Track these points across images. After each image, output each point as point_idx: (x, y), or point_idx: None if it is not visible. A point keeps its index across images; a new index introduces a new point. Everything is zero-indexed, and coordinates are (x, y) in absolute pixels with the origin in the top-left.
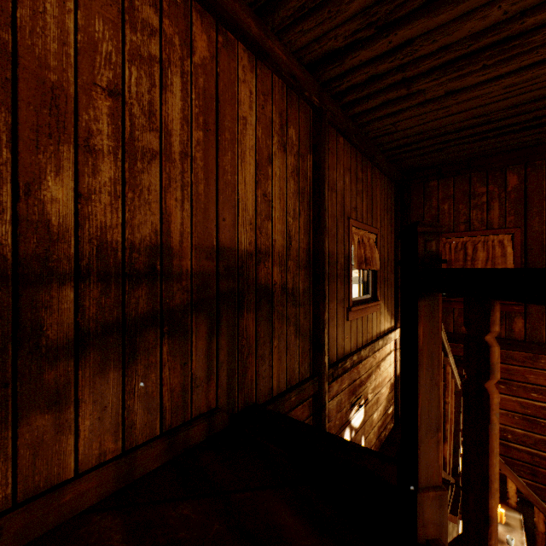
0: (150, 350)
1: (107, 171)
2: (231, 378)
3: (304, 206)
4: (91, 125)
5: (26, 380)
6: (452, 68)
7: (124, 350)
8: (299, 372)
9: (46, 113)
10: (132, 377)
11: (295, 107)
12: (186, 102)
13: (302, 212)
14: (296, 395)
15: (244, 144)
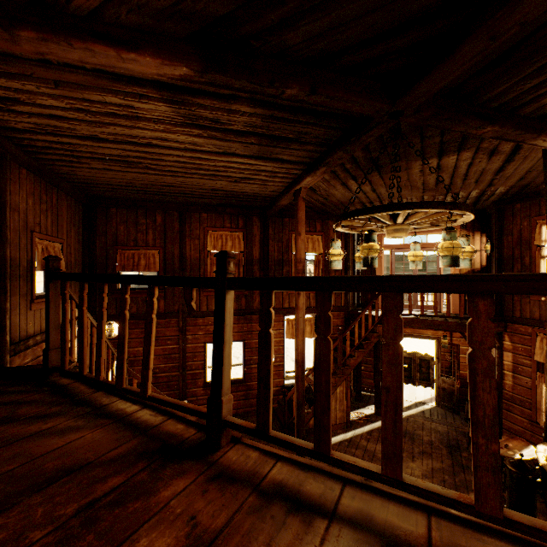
0: None
1: None
2: None
3: None
4: None
5: None
6: (103, 161)
7: None
8: None
9: None
10: None
11: None
12: None
13: None
14: None
15: None
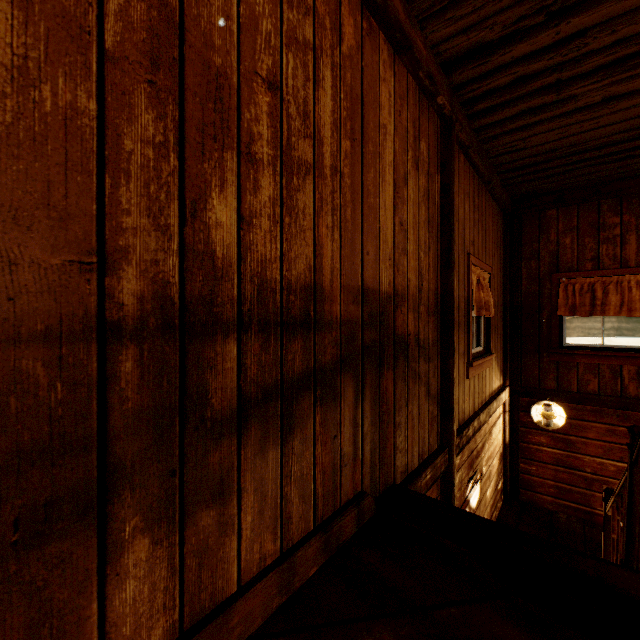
0: (304, 420)
1: (266, 188)
2: (373, 453)
3: (433, 237)
4: (252, 127)
5: (191, 465)
6: (622, 67)
7: (281, 421)
8: (428, 443)
9: (211, 107)
10: (289, 456)
11: (425, 116)
12: (335, 103)
13: (431, 246)
14: (430, 472)
15: (384, 159)
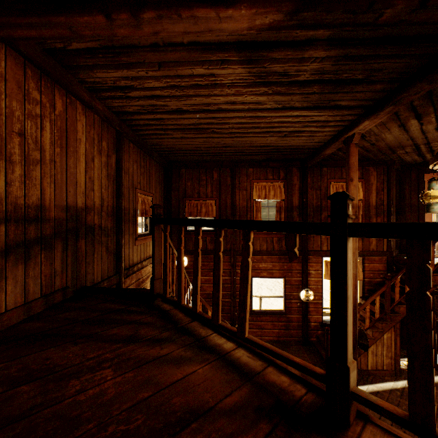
0: (36, 256)
1: (18, 171)
2: (73, 272)
3: (111, 182)
4: (12, 150)
5: None
6: (182, 130)
7: (25, 255)
8: (108, 272)
9: None
10: (28, 268)
11: (106, 130)
12: (52, 134)
13: (110, 186)
14: (107, 283)
15: (80, 152)
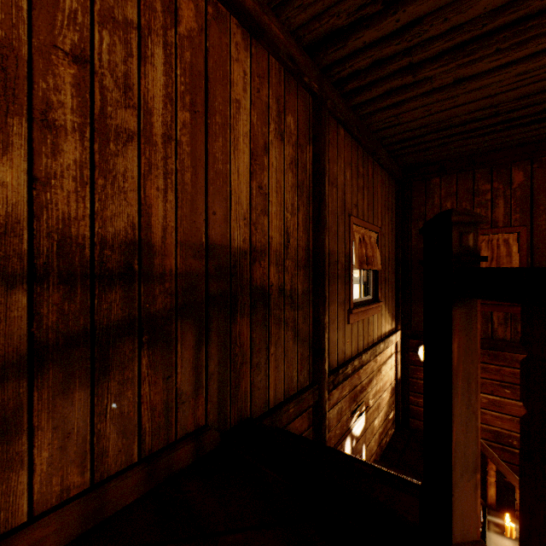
0: (126, 363)
1: (70, 152)
2: (223, 391)
3: (303, 200)
4: (50, 96)
5: None
6: (463, 52)
7: (93, 364)
8: (297, 380)
9: None
10: (103, 396)
11: (293, 94)
12: (170, 78)
13: (301, 208)
14: (294, 406)
15: (237, 130)
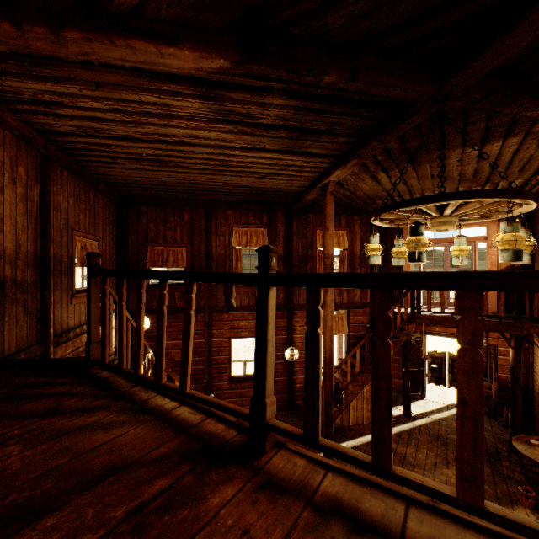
0: None
1: None
2: None
3: (33, 222)
4: None
5: None
6: (137, 160)
7: None
8: (27, 340)
9: None
10: None
11: (24, 152)
12: None
13: (30, 226)
14: (26, 354)
15: None
